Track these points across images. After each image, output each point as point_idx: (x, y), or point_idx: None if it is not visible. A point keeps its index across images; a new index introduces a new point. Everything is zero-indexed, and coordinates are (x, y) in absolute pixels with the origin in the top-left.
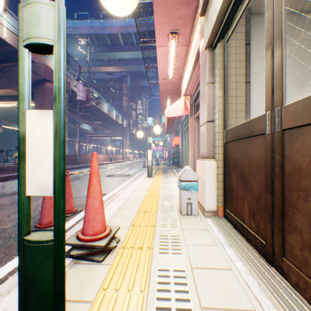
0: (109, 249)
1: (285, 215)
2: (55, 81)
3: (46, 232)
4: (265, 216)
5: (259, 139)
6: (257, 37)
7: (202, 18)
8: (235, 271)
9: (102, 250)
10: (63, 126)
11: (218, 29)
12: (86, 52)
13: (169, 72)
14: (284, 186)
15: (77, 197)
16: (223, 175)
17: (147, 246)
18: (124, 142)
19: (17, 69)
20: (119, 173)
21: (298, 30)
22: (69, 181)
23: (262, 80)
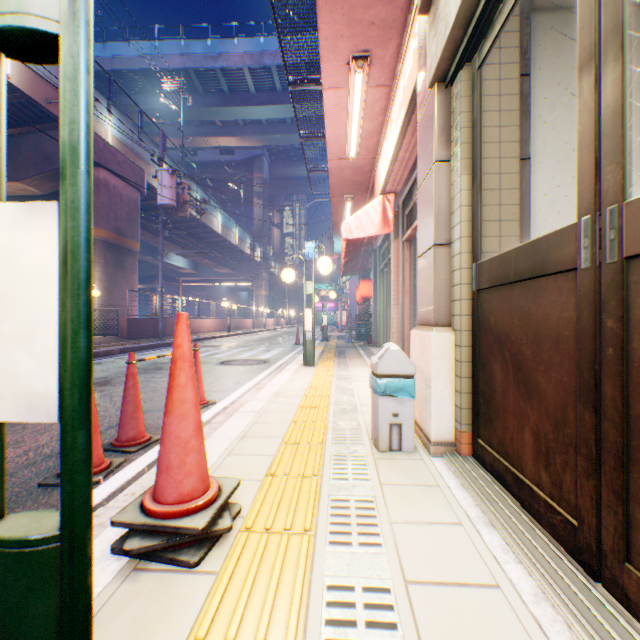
0: (214, 534)
1: (633, 462)
2: (62, 127)
3: (44, 512)
4: (578, 461)
5: (562, 281)
6: (544, 59)
7: (423, 21)
8: (509, 592)
9: (199, 538)
10: (86, 244)
11: (462, 38)
12: (178, 106)
13: (350, 144)
14: (628, 392)
15: (154, 409)
16: (470, 363)
17: (302, 525)
18: (257, 292)
19: (33, 140)
20: (245, 357)
21: (635, 45)
22: (135, 375)
23: (556, 155)
